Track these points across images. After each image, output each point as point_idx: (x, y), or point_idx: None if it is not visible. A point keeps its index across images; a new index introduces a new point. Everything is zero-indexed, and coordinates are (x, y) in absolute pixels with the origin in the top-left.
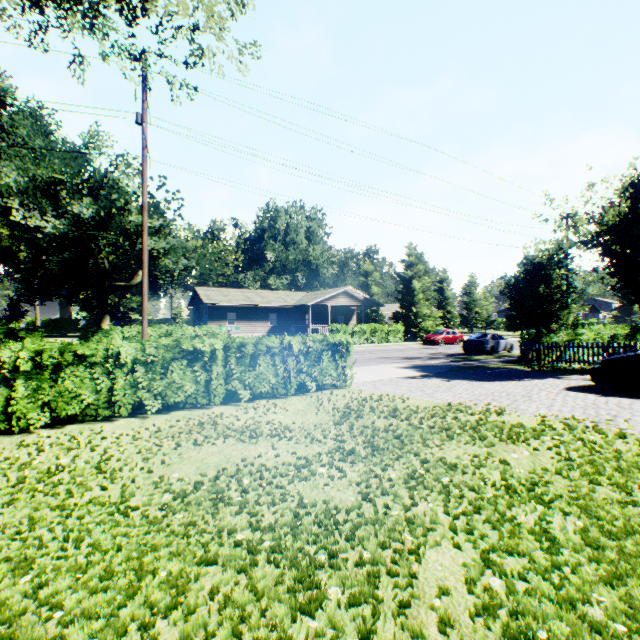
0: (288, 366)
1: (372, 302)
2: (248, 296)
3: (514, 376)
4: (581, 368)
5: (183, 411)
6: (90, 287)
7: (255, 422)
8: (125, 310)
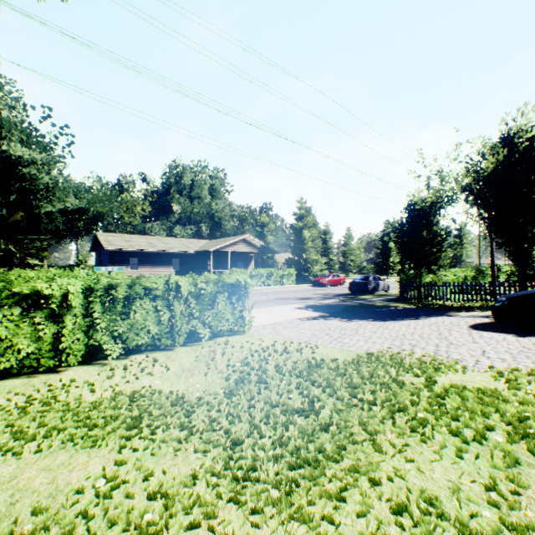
0: (175, 311)
1: (268, 249)
2: (151, 242)
3: (407, 314)
4: (459, 305)
5: (17, 379)
6: None
7: (114, 395)
8: (22, 255)
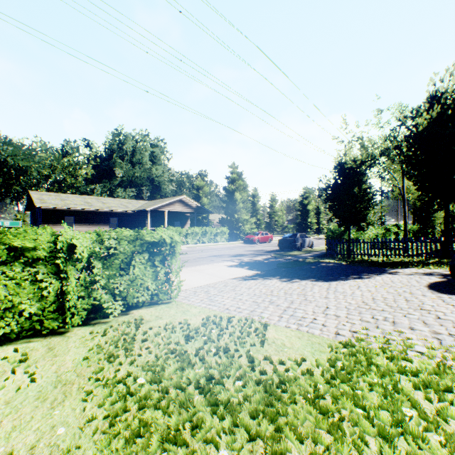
0: (70, 280)
1: (203, 210)
2: (89, 201)
3: (346, 272)
4: (388, 260)
5: None
6: None
7: None
8: None
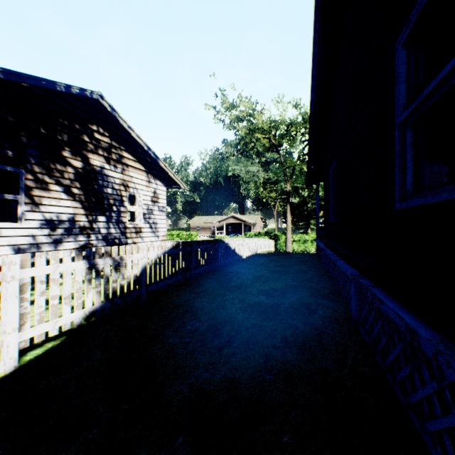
0: None
1: None
2: None
3: None
4: None
5: None
6: (303, 218)
7: None
8: None
